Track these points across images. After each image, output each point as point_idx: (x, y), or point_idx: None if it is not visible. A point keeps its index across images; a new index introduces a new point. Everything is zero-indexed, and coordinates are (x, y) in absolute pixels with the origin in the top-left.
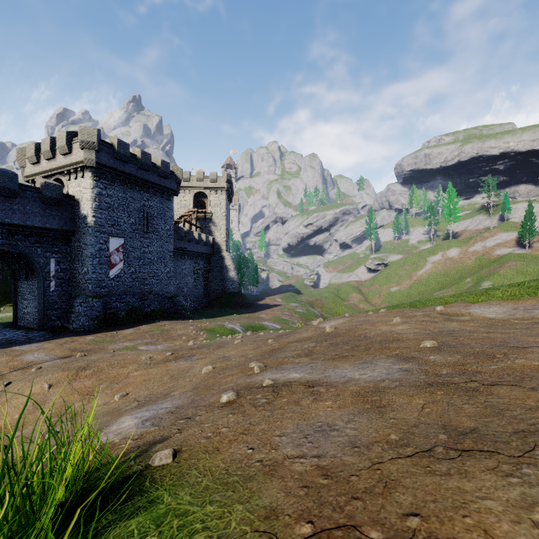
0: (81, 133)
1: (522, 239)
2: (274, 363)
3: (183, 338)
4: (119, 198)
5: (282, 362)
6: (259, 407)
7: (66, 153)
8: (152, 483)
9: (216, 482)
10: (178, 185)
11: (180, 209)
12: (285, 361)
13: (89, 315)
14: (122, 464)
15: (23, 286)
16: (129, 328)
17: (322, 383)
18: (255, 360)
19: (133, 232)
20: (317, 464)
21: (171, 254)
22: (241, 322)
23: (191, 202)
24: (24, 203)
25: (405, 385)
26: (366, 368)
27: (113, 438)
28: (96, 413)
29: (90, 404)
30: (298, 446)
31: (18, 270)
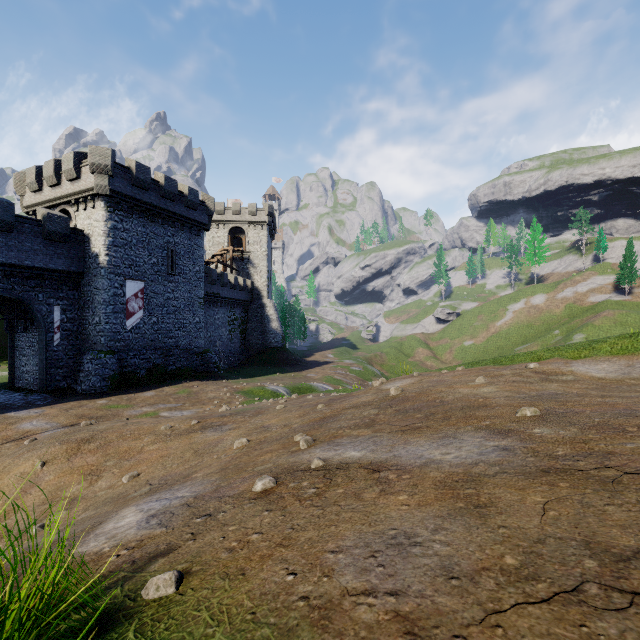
0: (91, 154)
1: (621, 283)
2: (326, 436)
3: (214, 403)
4: (137, 233)
5: (336, 435)
6: (306, 500)
7: (74, 179)
8: (138, 634)
9: (234, 639)
10: (209, 218)
11: (212, 247)
12: (339, 434)
13: (101, 374)
14: (103, 592)
15: (21, 339)
16: (149, 390)
17: (391, 466)
18: (301, 432)
19: (155, 275)
20: (396, 609)
21: (201, 301)
22: (285, 383)
23: (226, 239)
24: (22, 238)
25: (509, 471)
26: (449, 445)
27: (103, 544)
28: (97, 500)
29: (92, 487)
30: (363, 572)
31: (15, 320)
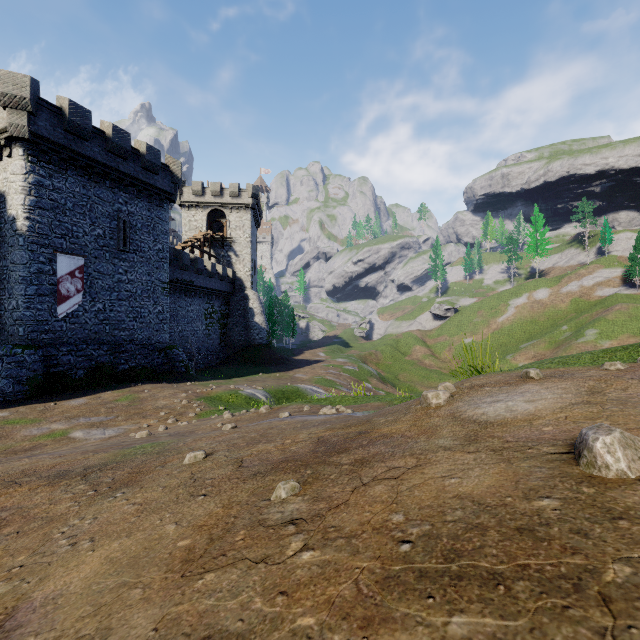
0: (1, 81)
1: (631, 276)
2: None
3: (160, 415)
4: (74, 194)
5: None
6: None
7: None
8: None
9: None
10: (175, 186)
11: (189, 232)
12: None
13: (15, 376)
14: None
15: None
16: (81, 397)
17: None
18: None
19: (100, 250)
20: None
21: (164, 286)
22: (266, 385)
23: (204, 223)
24: None
25: None
26: None
27: None
28: None
29: None
30: None
31: None
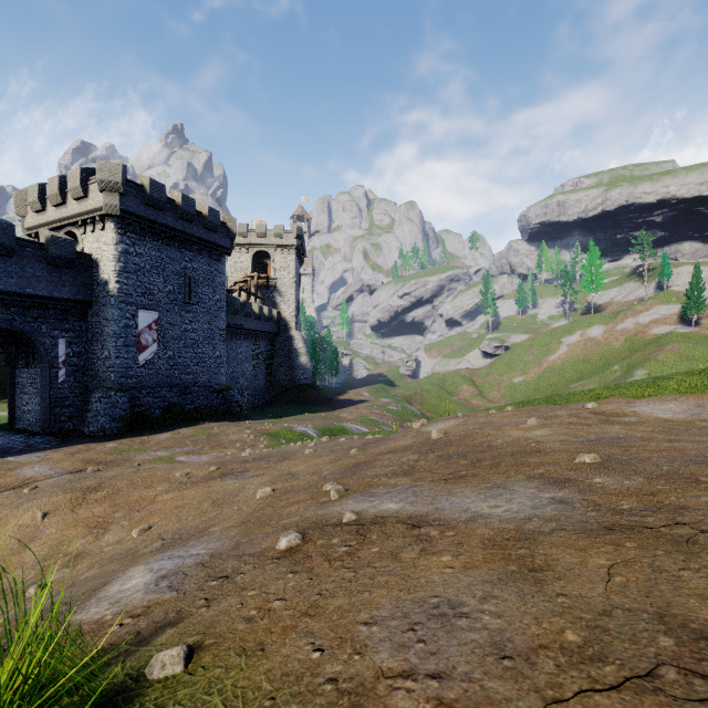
0: (100, 170)
1: (687, 314)
2: (360, 485)
3: (236, 446)
4: (151, 257)
5: (371, 484)
6: (336, 561)
7: (81, 197)
8: None
9: None
10: (231, 241)
11: (235, 273)
12: (374, 482)
13: (111, 414)
14: (102, 670)
15: (22, 376)
16: (164, 432)
17: (433, 521)
18: (332, 480)
19: (171, 304)
20: (439, 696)
21: (222, 333)
22: (315, 424)
23: (249, 264)
24: (23, 264)
25: (567, 528)
26: (499, 496)
27: (105, 610)
28: (103, 557)
29: (98, 542)
30: (401, 649)
31: (16, 354)
